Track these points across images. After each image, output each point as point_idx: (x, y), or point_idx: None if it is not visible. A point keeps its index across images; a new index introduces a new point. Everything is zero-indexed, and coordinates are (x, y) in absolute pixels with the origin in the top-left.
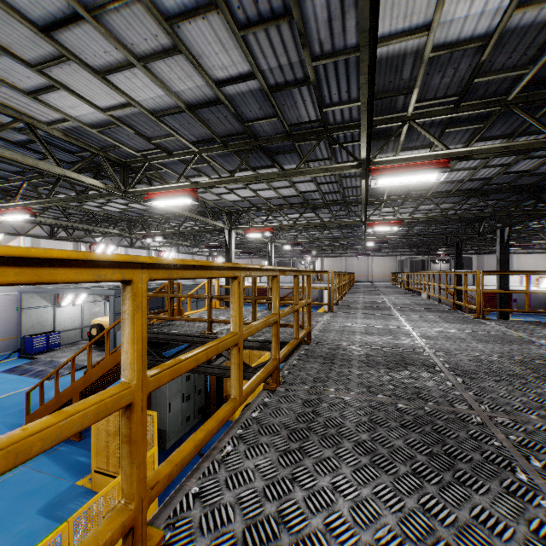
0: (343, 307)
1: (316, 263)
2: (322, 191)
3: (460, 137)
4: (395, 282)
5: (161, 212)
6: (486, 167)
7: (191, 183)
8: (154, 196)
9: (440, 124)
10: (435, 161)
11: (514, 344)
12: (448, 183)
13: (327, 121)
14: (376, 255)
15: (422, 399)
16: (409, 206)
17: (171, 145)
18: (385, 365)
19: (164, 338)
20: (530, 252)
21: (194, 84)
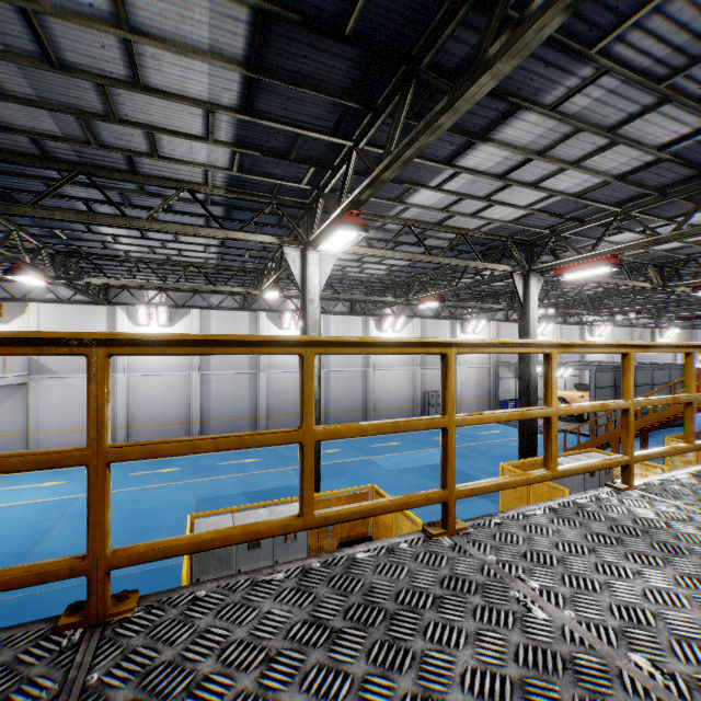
0: None
1: None
2: None
3: None
4: None
5: None
6: None
7: None
8: None
9: None
10: None
11: None
12: None
13: None
14: None
15: None
16: None
17: None
18: None
19: None
20: None
21: None
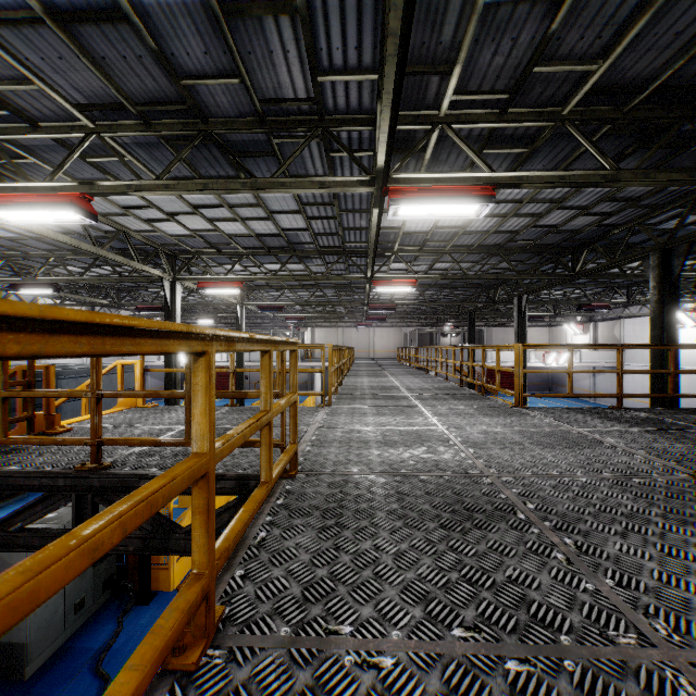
0: (344, 397)
1: (306, 335)
2: (315, 231)
3: (497, 166)
4: (402, 360)
5: (47, 245)
6: (517, 216)
7: (80, 184)
8: None
9: (478, 139)
10: (476, 187)
11: (585, 447)
12: (471, 235)
13: (323, 104)
14: (379, 326)
15: (543, 626)
16: (424, 262)
17: (34, 105)
18: (435, 519)
19: None
20: (535, 325)
21: None
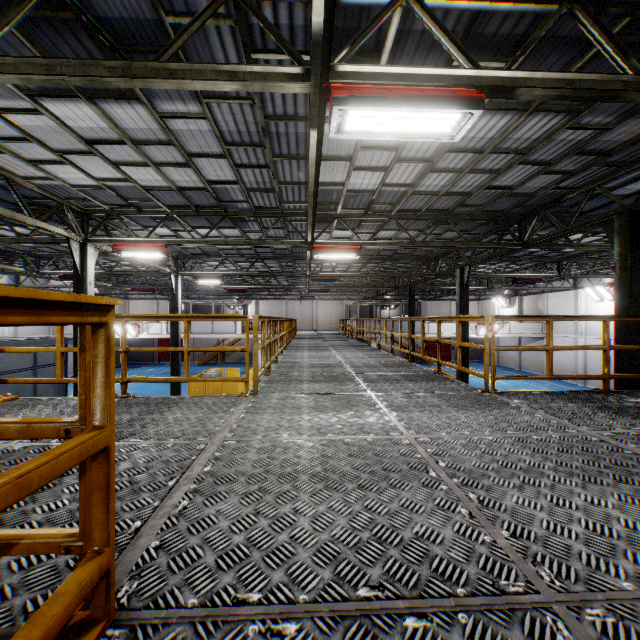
0: (277, 379)
1: (250, 307)
2: (246, 185)
3: None
4: (344, 331)
5: None
6: (474, 171)
7: None
8: None
9: None
10: (455, 90)
11: None
12: (420, 196)
13: None
14: (322, 299)
15: None
16: (367, 230)
17: None
18: None
19: None
20: None
21: None
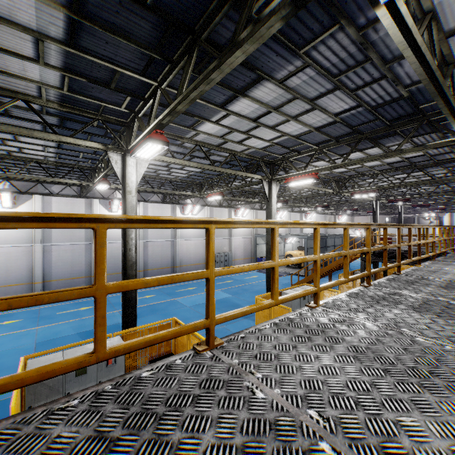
0: None
1: (443, 218)
2: None
3: None
4: None
5: None
6: None
7: (376, 187)
8: (356, 194)
9: None
10: None
11: None
12: None
13: None
14: None
15: None
16: None
17: (367, 172)
18: None
19: (377, 251)
20: None
21: (395, 159)
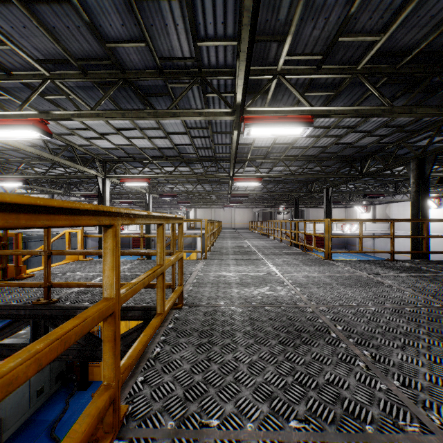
0: (215, 253)
1: (191, 213)
2: (196, 146)
3: (314, 104)
4: (253, 229)
5: (21, 154)
6: (326, 136)
7: (39, 113)
8: None
9: (302, 86)
10: (301, 116)
11: (372, 286)
12: (297, 149)
13: (201, 61)
14: (238, 207)
15: (353, 417)
16: (266, 166)
17: (8, 60)
18: (276, 337)
19: None
20: (336, 207)
21: None
